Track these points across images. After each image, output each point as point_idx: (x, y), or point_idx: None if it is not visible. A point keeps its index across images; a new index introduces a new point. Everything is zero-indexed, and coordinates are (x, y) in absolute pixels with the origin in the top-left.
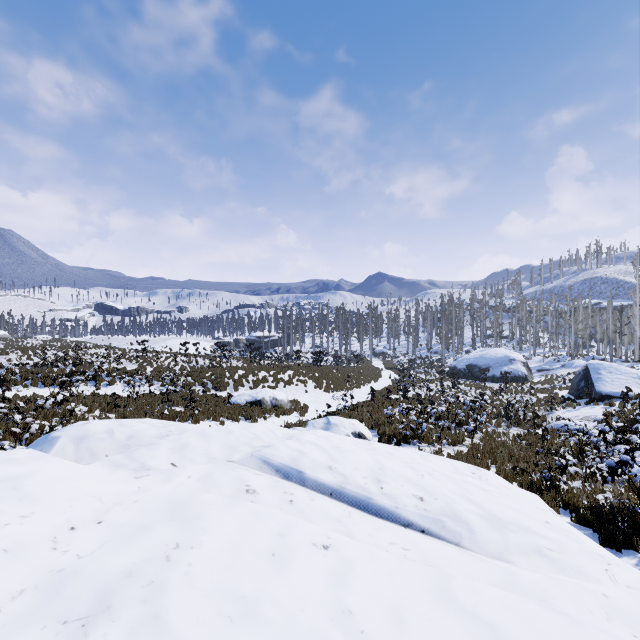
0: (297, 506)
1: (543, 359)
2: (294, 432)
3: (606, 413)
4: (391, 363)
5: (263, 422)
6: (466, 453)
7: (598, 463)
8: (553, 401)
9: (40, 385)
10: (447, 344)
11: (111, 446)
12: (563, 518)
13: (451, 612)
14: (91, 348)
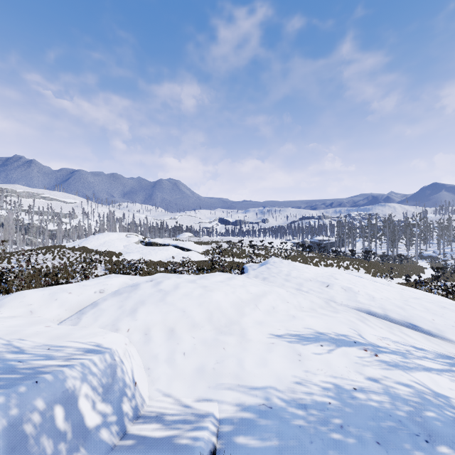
0: None
1: None
2: None
3: None
4: (438, 265)
5: None
6: None
7: None
8: None
9: (230, 257)
10: None
11: None
12: None
13: (394, 289)
14: (237, 243)
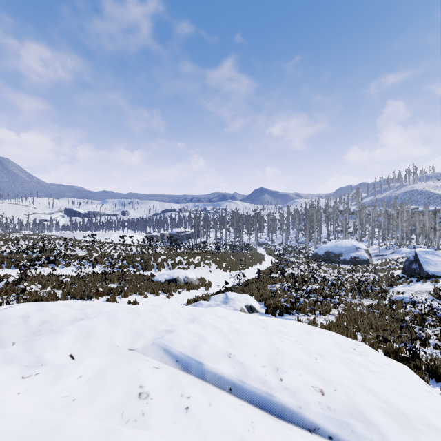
0: (193, 416)
1: (379, 247)
2: (198, 311)
3: (435, 288)
4: (270, 250)
5: (177, 295)
6: (336, 323)
7: (439, 330)
8: (391, 278)
9: (12, 267)
10: (310, 237)
11: (21, 332)
12: (433, 389)
13: None
14: (56, 240)
